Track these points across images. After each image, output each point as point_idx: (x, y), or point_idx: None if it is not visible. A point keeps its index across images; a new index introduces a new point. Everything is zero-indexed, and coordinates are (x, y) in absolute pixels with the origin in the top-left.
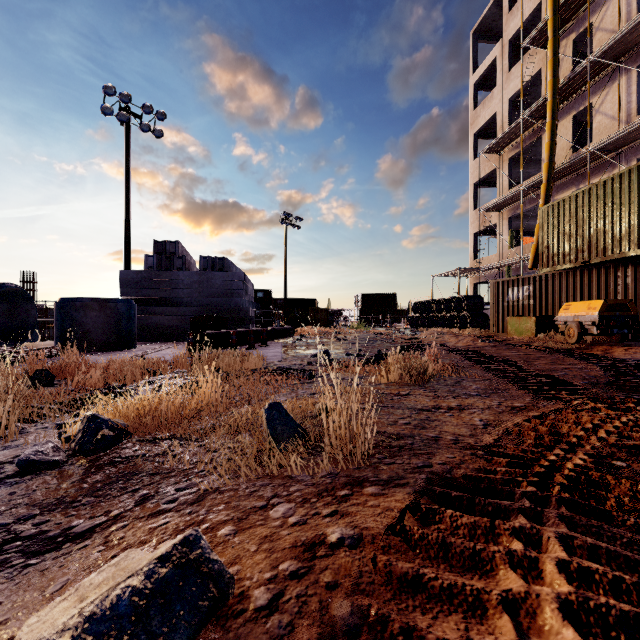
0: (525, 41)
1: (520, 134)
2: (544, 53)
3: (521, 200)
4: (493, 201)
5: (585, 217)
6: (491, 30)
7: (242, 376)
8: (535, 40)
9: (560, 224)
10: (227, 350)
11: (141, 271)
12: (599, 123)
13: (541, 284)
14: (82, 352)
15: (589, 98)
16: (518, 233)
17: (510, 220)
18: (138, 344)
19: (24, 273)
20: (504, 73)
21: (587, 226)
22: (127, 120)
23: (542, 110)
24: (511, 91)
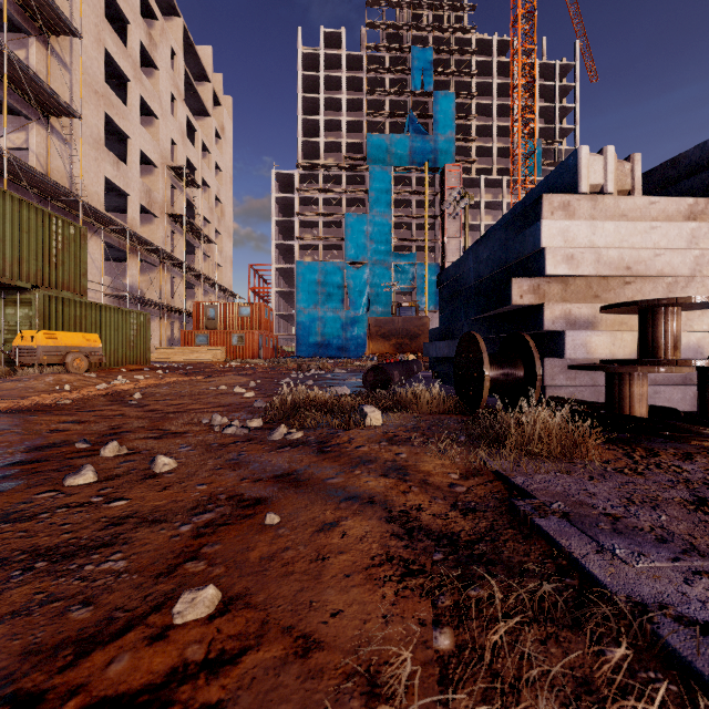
0: None
1: None
2: None
3: None
4: None
5: None
6: None
7: None
8: None
9: None
10: None
11: None
12: None
13: None
14: None
15: None
16: None
17: None
18: None
19: None
20: None
21: None
22: None
23: None
24: None
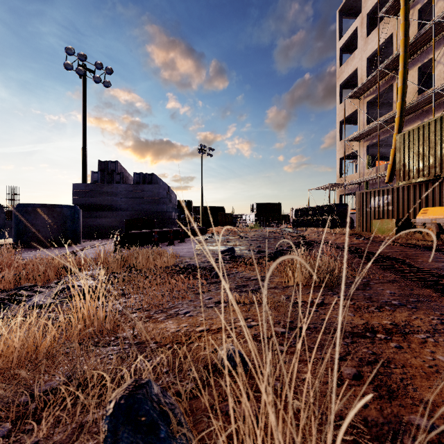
0: (381, 12)
1: (376, 83)
2: (395, 21)
3: (378, 132)
4: (355, 133)
5: (437, 140)
6: (352, 9)
7: (149, 277)
8: (389, 11)
9: (415, 147)
10: (151, 246)
11: (89, 184)
12: (440, 71)
13: (398, 194)
14: (33, 248)
15: (434, 51)
16: (372, 158)
17: (368, 148)
18: (85, 240)
19: (9, 187)
20: (363, 39)
21: (439, 147)
22: (83, 74)
23: (394, 63)
24: (368, 52)
